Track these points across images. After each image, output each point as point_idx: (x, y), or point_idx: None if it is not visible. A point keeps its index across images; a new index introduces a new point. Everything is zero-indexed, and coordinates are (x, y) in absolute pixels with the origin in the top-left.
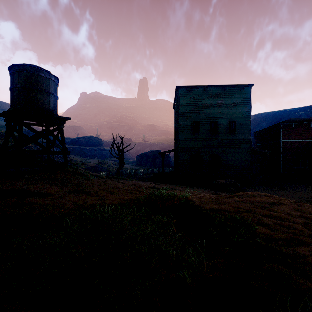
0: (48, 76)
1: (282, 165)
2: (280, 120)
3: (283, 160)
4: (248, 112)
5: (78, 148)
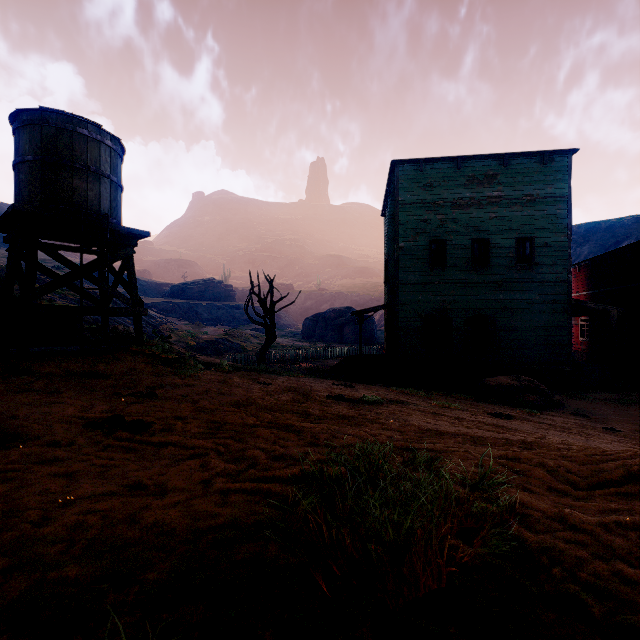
0: (97, 135)
1: None
2: (624, 240)
3: None
4: (564, 215)
5: (184, 305)
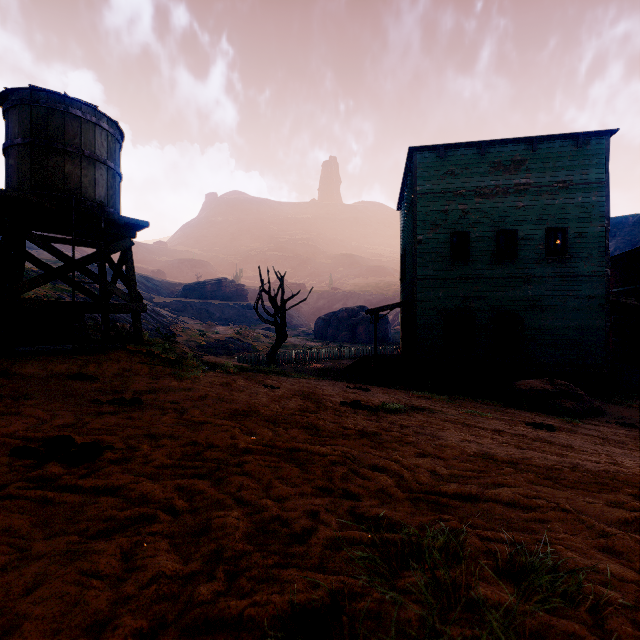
0: (92, 117)
1: None
2: None
3: None
4: (601, 203)
5: (196, 304)
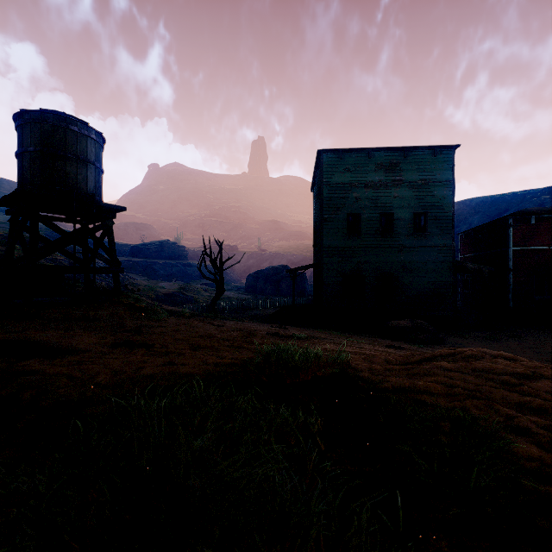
0: (85, 131)
1: (511, 293)
2: (505, 212)
3: (514, 283)
4: (449, 196)
5: (143, 263)
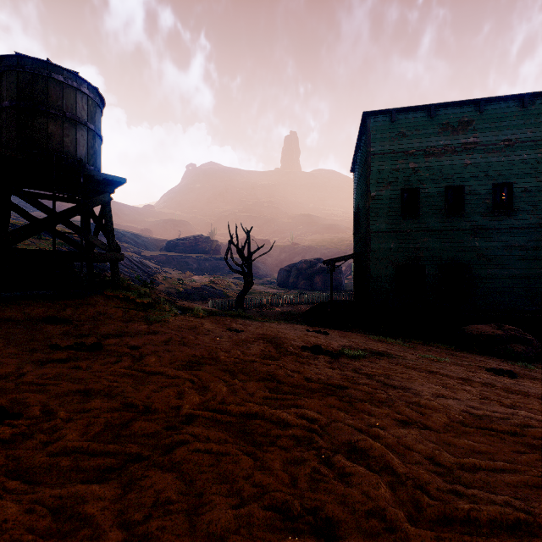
0: (73, 82)
1: None
2: None
3: None
4: None
5: (177, 257)
